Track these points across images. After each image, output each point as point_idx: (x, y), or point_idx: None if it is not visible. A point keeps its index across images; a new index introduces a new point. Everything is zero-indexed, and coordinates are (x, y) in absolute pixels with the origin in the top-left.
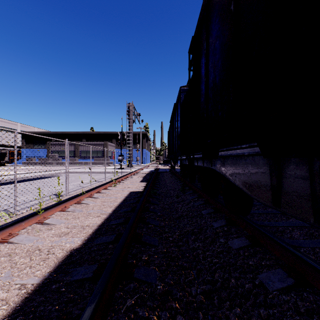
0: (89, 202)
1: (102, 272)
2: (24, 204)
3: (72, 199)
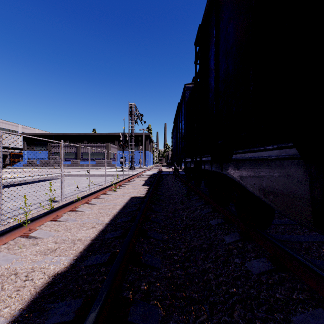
0: (85, 210)
1: (86, 314)
2: (15, 211)
3: (66, 206)
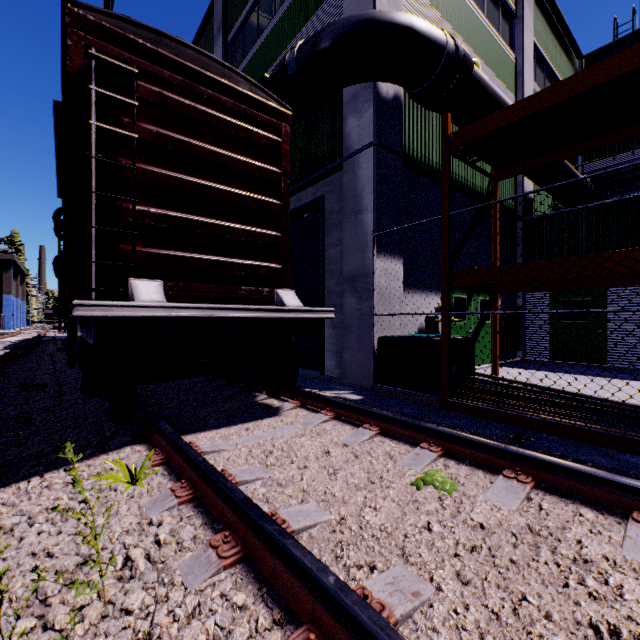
0: None
1: None
2: None
3: None
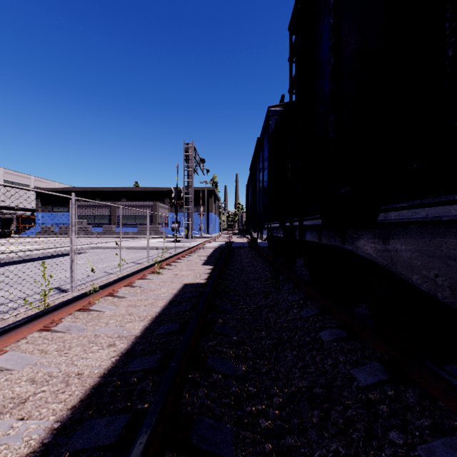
0: (104, 308)
1: None
2: None
3: (73, 302)
